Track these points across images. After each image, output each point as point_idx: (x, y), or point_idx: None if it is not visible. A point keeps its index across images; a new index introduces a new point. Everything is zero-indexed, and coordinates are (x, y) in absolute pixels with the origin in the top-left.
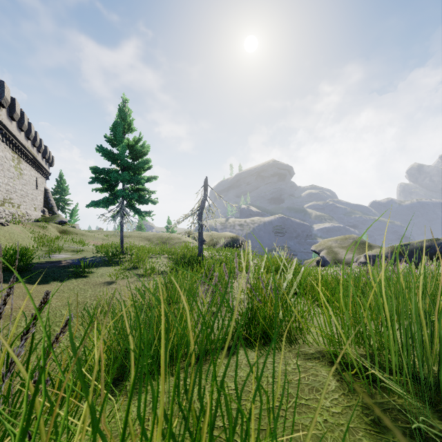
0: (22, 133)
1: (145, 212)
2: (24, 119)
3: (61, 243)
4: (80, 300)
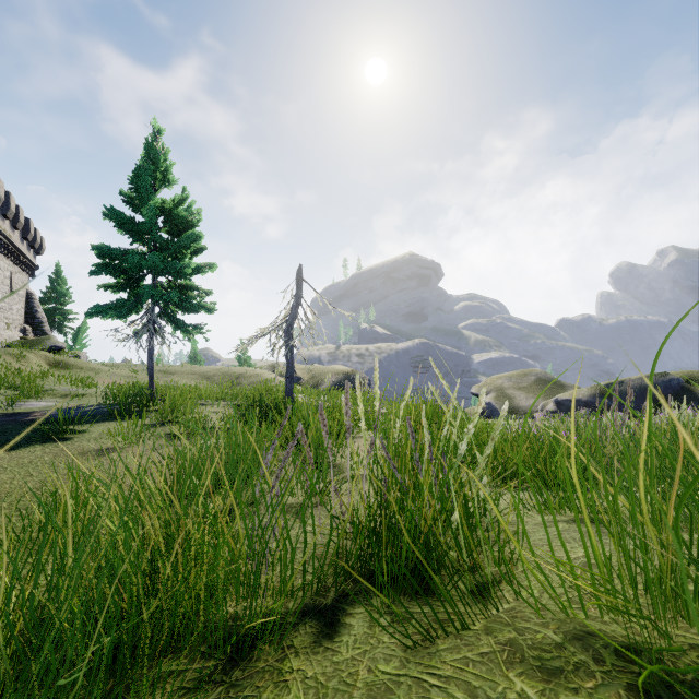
0: None
1: (193, 326)
2: None
3: (49, 383)
4: (32, 486)
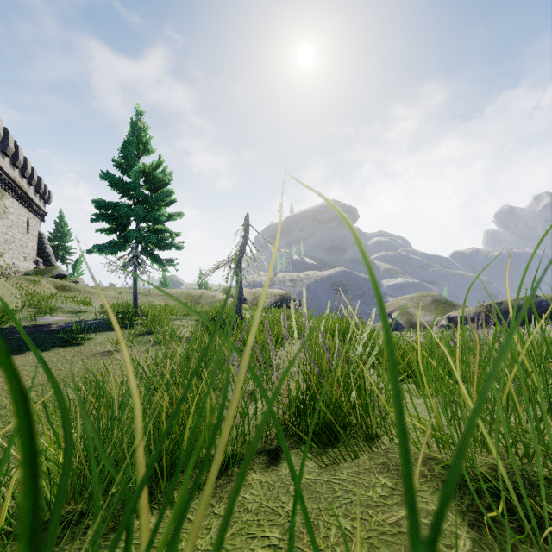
0: (6, 159)
1: (166, 260)
2: (9, 140)
3: (57, 302)
4: (62, 376)
